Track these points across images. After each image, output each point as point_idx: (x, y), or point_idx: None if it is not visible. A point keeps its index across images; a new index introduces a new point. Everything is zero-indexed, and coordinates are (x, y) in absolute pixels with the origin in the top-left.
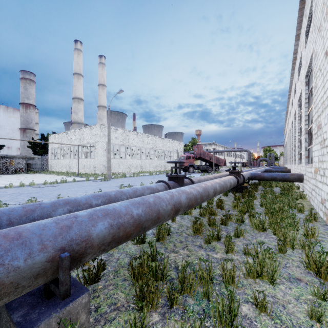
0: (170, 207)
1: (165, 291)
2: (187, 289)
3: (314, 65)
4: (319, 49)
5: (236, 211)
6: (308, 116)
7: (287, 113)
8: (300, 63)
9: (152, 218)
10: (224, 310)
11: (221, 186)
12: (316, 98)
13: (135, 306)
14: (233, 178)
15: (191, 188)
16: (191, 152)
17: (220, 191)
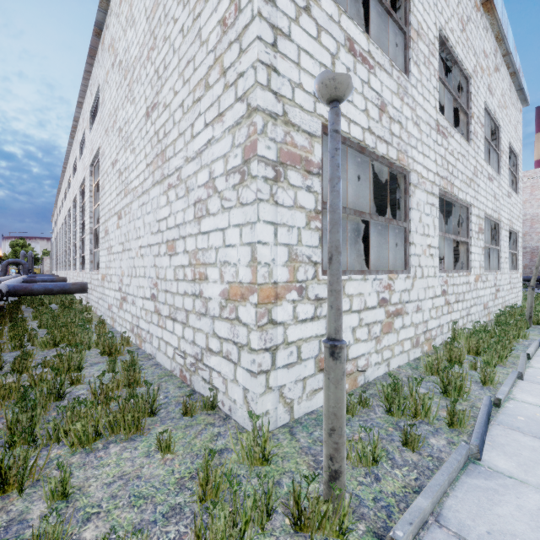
0: None
1: None
2: None
3: (102, 163)
4: (107, 153)
5: (2, 341)
6: (94, 213)
7: (59, 191)
8: (83, 140)
9: None
10: (51, 389)
11: None
12: (104, 200)
13: None
14: None
15: None
16: None
17: None
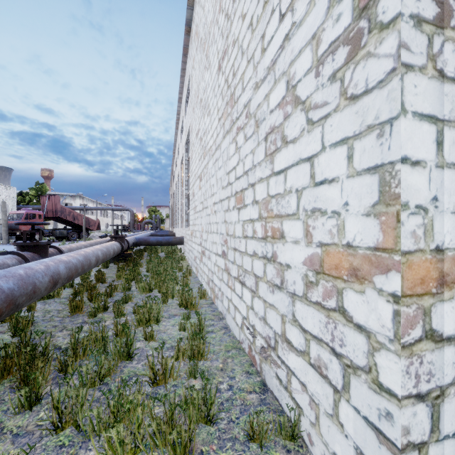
0: (48, 278)
1: (56, 363)
2: (80, 355)
3: (191, 138)
4: (193, 128)
5: (121, 281)
6: (188, 181)
7: (172, 171)
8: (182, 127)
9: (28, 292)
10: (122, 347)
11: (104, 253)
12: (192, 168)
13: (13, 395)
14: (117, 244)
15: (69, 256)
16: (35, 207)
17: (103, 259)
